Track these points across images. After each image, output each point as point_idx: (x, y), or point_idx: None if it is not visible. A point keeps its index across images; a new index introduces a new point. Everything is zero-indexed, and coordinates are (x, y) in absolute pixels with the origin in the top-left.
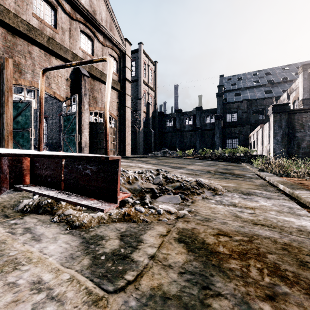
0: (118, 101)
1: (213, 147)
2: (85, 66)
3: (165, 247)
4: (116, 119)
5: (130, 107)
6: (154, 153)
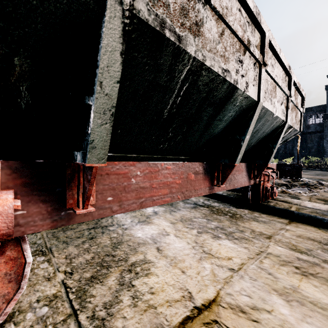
0: None
1: (321, 155)
2: None
3: (312, 200)
4: None
5: None
6: None
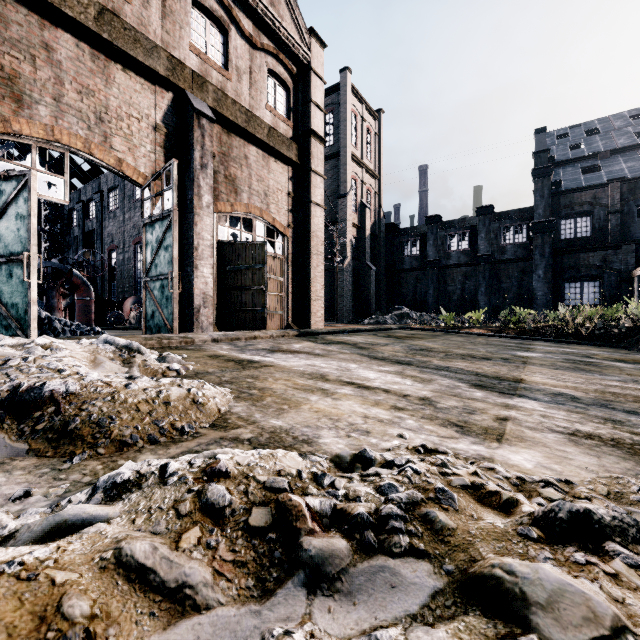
0: (292, 191)
1: (524, 304)
2: (206, 93)
3: None
4: (288, 235)
5: (322, 204)
6: (377, 319)
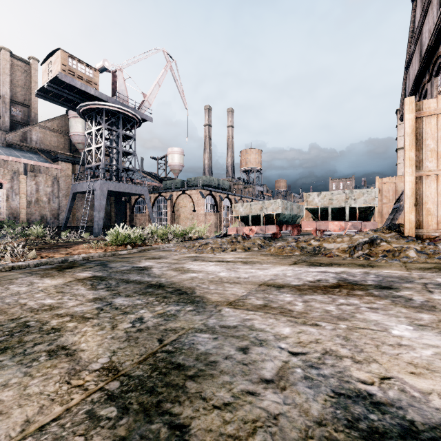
0: None
1: None
2: None
3: None
4: None
5: None
6: None
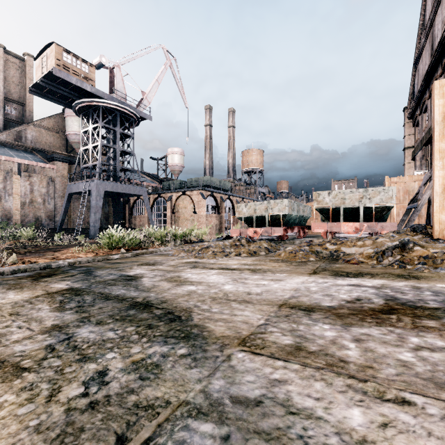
0: None
1: None
2: None
3: None
4: None
5: None
6: None
